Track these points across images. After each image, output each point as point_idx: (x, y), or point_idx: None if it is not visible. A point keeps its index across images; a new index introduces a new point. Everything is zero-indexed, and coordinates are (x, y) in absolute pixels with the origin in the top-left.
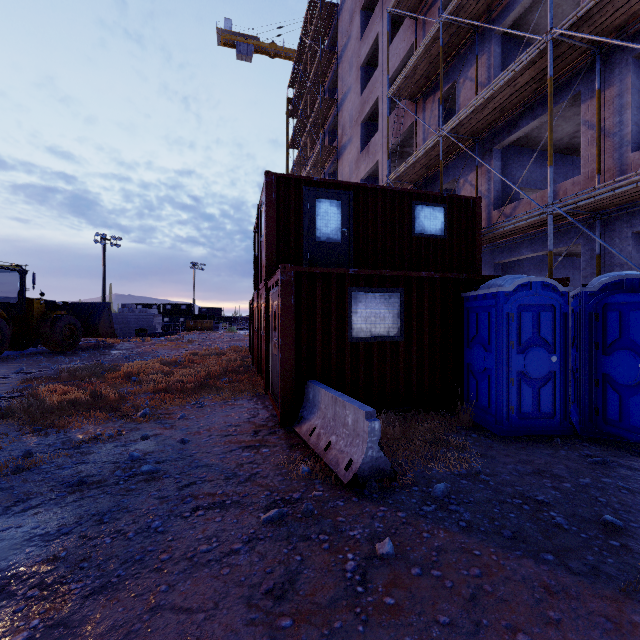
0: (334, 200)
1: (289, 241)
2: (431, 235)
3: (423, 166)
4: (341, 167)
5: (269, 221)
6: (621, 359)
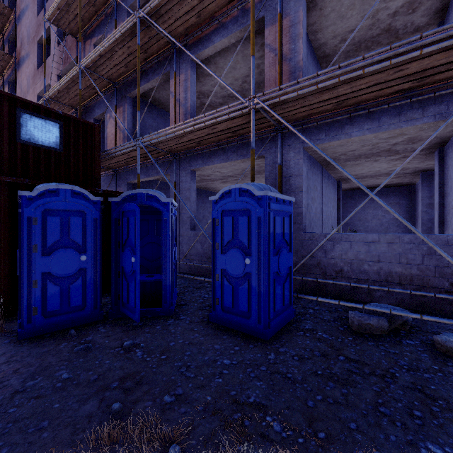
0: None
1: None
2: (43, 146)
3: (77, 94)
4: (20, 78)
5: None
6: (127, 255)
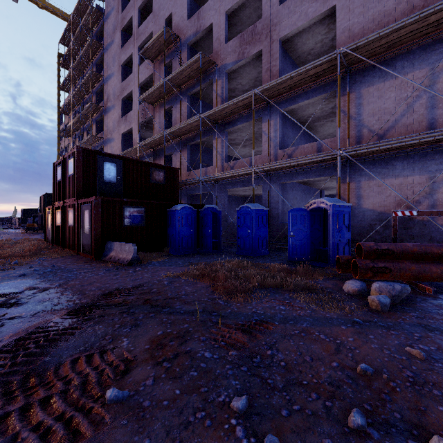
0: (113, 163)
1: (89, 181)
2: (158, 182)
3: (157, 142)
4: (107, 121)
5: (78, 170)
6: (207, 229)
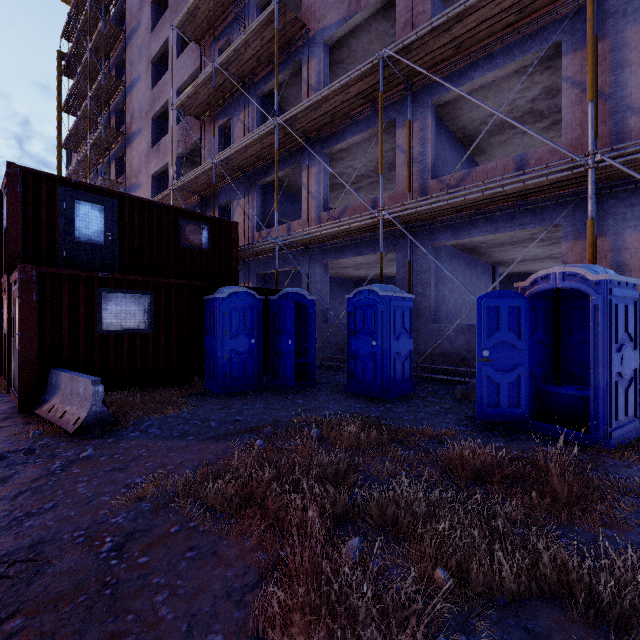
0: (96, 204)
1: (40, 237)
2: (196, 247)
3: (205, 182)
4: (130, 156)
5: (12, 214)
6: (284, 339)
